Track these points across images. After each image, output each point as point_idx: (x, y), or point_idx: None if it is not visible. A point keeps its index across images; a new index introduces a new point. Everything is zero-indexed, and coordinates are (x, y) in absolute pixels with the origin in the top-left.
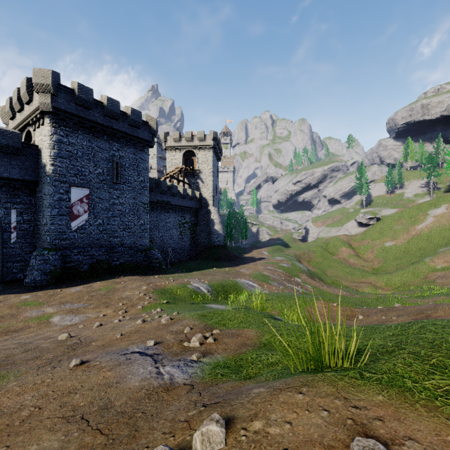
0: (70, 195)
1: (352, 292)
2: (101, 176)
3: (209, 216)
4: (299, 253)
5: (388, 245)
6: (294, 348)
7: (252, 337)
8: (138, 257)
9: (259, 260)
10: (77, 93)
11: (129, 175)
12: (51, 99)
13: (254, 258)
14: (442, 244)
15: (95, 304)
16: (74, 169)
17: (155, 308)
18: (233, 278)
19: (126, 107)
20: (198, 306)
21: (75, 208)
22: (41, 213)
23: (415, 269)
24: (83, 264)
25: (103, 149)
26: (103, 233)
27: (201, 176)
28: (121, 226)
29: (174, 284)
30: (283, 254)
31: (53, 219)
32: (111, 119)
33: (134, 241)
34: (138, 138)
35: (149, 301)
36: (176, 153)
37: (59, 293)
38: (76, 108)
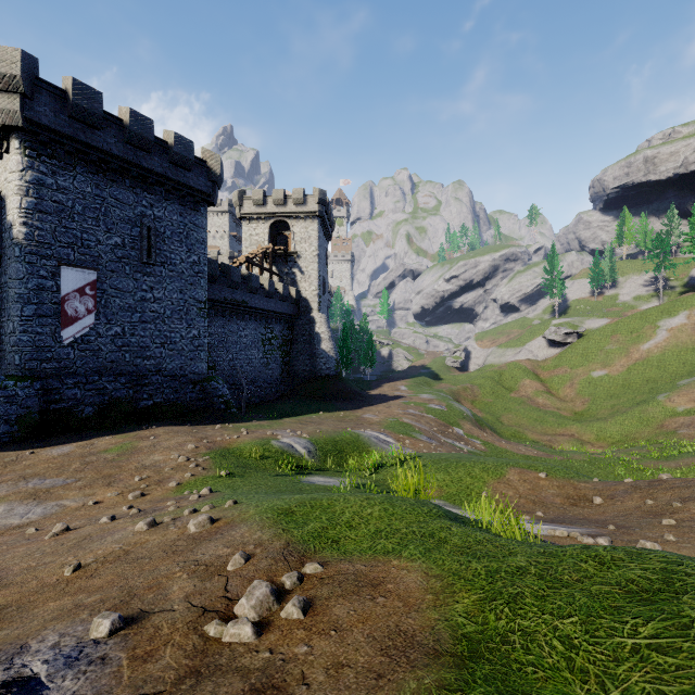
0: (60, 281)
1: (548, 450)
2: (120, 250)
3: (312, 328)
4: (457, 388)
5: (597, 376)
6: (612, 690)
7: (416, 595)
8: (187, 394)
9: (395, 399)
10: (72, 96)
11: (172, 251)
12: (21, 104)
13: (386, 396)
14: (683, 373)
15: (88, 480)
16: (68, 235)
17: (201, 486)
18: (353, 429)
19: (167, 133)
20: (287, 480)
21: (70, 304)
22: (6, 312)
23: (642, 413)
24: (84, 404)
25: (124, 202)
26: (122, 351)
27: (299, 262)
28: (158, 339)
29: (246, 439)
30: (432, 391)
31: (27, 322)
32: (138, 151)
33: (181, 366)
34: (188, 188)
35: (194, 472)
36: (258, 225)
37: (26, 458)
38: (70, 125)
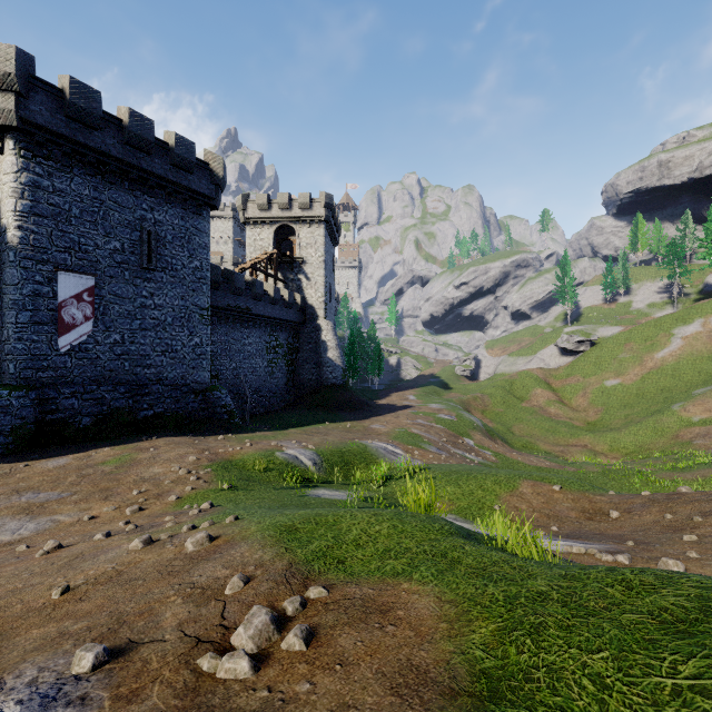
0: (57, 287)
1: (560, 461)
2: (119, 255)
3: (318, 336)
4: (467, 398)
5: (610, 385)
6: None
7: (429, 623)
8: (189, 403)
9: (403, 409)
10: (69, 95)
11: (173, 256)
12: (16, 102)
13: (395, 406)
14: (698, 382)
15: (84, 494)
16: (65, 239)
17: (202, 500)
18: (360, 440)
19: (168, 134)
20: (292, 494)
21: (67, 311)
22: None
23: (657, 423)
24: (81, 414)
25: (123, 206)
26: (122, 359)
27: (305, 268)
28: (159, 347)
29: (250, 451)
30: (442, 400)
31: (22, 330)
32: (138, 152)
33: (183, 375)
34: (190, 191)
35: (195, 485)
36: (262, 230)
37: (20, 471)
38: (67, 125)
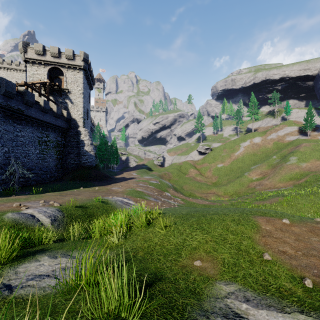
0: None
1: (211, 200)
2: None
3: (78, 137)
4: (161, 174)
5: (219, 166)
6: None
7: None
8: None
9: (130, 179)
10: None
11: None
12: None
13: (126, 178)
14: (251, 164)
15: None
16: None
17: None
18: (103, 197)
19: None
20: None
21: None
22: None
23: (240, 181)
24: None
25: None
26: None
27: (70, 96)
28: None
29: None
30: (150, 175)
31: None
32: None
33: None
34: None
35: None
36: (39, 68)
37: None
38: None
